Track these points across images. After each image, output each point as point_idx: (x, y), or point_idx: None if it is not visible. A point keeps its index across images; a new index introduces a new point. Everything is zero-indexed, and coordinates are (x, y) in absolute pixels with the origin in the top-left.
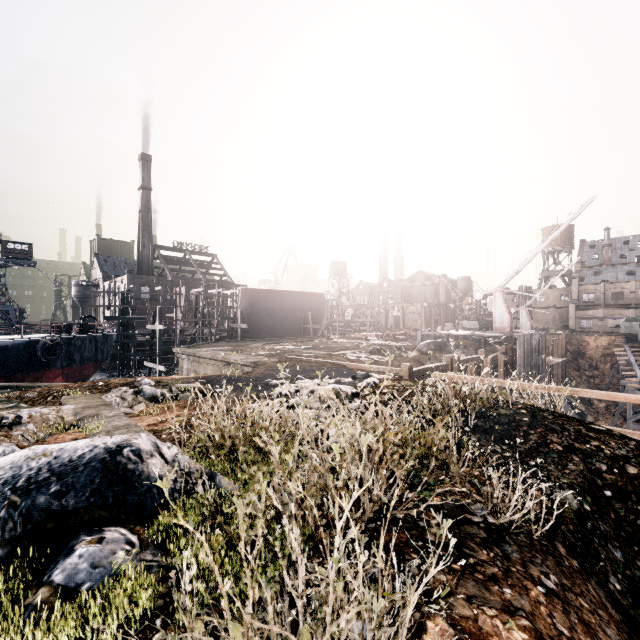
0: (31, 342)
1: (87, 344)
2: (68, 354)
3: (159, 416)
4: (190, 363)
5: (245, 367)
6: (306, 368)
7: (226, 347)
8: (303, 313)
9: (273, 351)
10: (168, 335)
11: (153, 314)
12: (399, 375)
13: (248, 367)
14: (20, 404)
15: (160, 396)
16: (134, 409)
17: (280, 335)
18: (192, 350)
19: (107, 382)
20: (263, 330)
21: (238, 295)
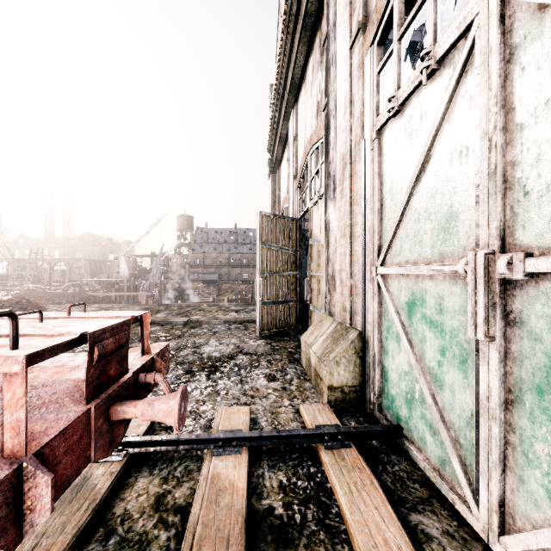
0: None
1: None
2: None
3: None
4: None
5: None
6: None
7: None
8: None
9: None
10: None
11: None
12: None
13: None
14: None
15: None
16: None
17: None
18: None
19: None
20: None
21: None
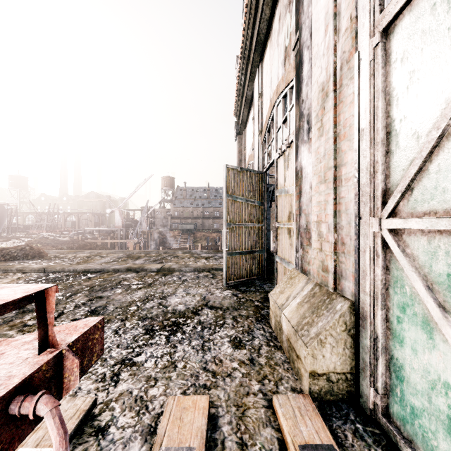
0: None
1: None
2: None
3: None
4: None
5: None
6: None
7: None
8: None
9: None
10: None
11: None
12: None
13: None
14: None
15: None
16: None
17: None
18: None
19: None
20: None
21: None
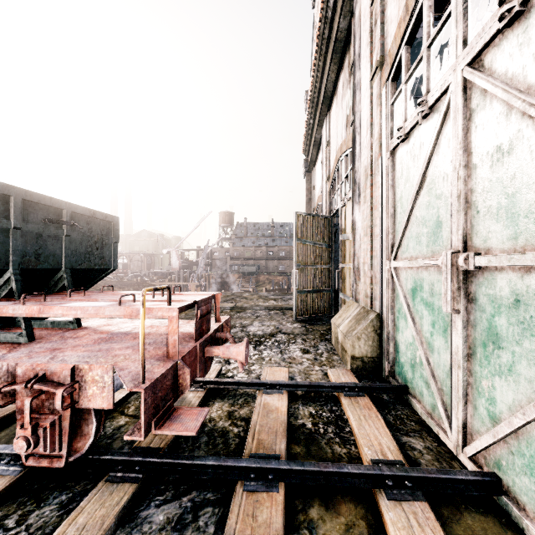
0: None
1: None
2: None
3: None
4: None
5: None
6: None
7: None
8: None
9: None
10: None
11: None
12: None
13: None
14: None
15: None
16: None
17: None
18: None
19: None
20: None
21: None
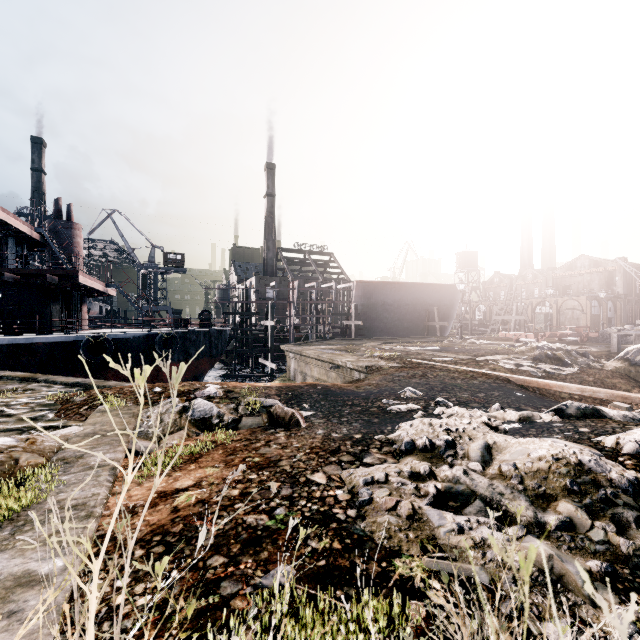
0: (150, 335)
1: (201, 338)
2: (184, 348)
3: (168, 477)
4: (297, 362)
5: (355, 372)
6: (445, 381)
7: (337, 346)
8: (427, 308)
9: (392, 352)
10: (284, 332)
11: (266, 309)
12: (599, 399)
13: (359, 372)
14: (50, 413)
15: (215, 418)
16: (160, 443)
17: (399, 334)
18: (298, 348)
19: (166, 387)
20: (380, 328)
21: (352, 289)
